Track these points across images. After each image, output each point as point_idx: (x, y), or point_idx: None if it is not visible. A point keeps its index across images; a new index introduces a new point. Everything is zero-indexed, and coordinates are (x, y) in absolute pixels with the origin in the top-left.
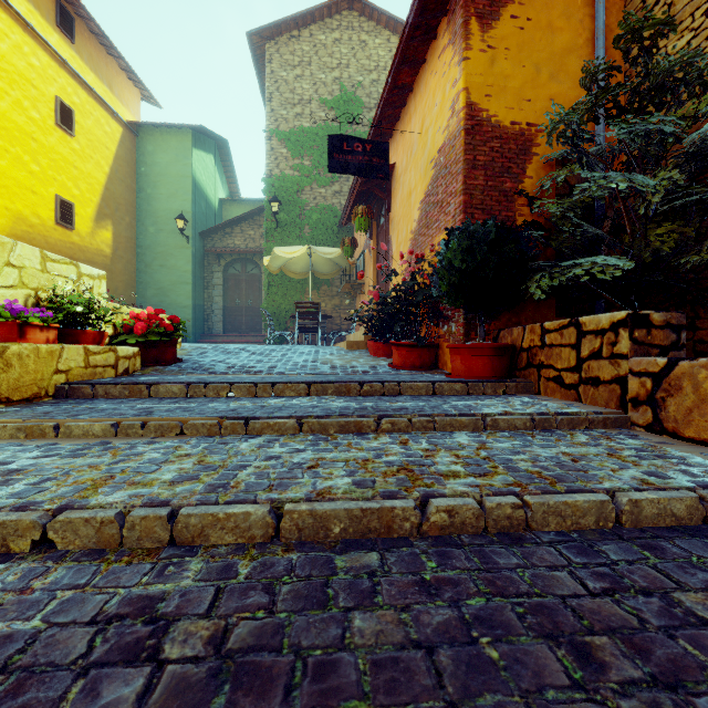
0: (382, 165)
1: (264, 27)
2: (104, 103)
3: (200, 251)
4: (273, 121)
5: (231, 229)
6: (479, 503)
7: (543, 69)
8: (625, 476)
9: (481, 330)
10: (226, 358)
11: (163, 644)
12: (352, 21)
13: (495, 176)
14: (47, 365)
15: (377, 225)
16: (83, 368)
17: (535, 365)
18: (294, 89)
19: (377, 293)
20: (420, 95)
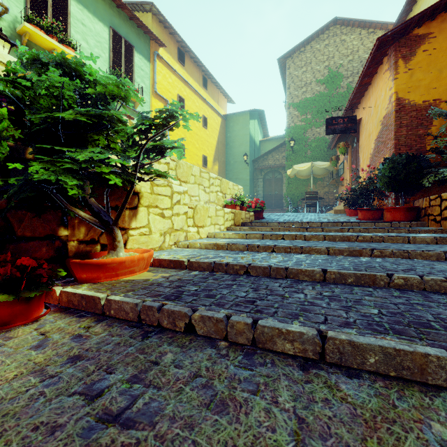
0: (353, 126)
1: (286, 53)
2: (216, 110)
3: (252, 169)
4: (290, 98)
5: (267, 156)
6: (371, 237)
7: (444, 70)
8: (419, 235)
9: (402, 201)
10: (279, 217)
11: (313, 243)
12: (336, 31)
13: (412, 129)
14: (240, 216)
15: (351, 147)
16: (244, 218)
17: (427, 215)
18: (302, 79)
19: (350, 187)
20: (374, 88)
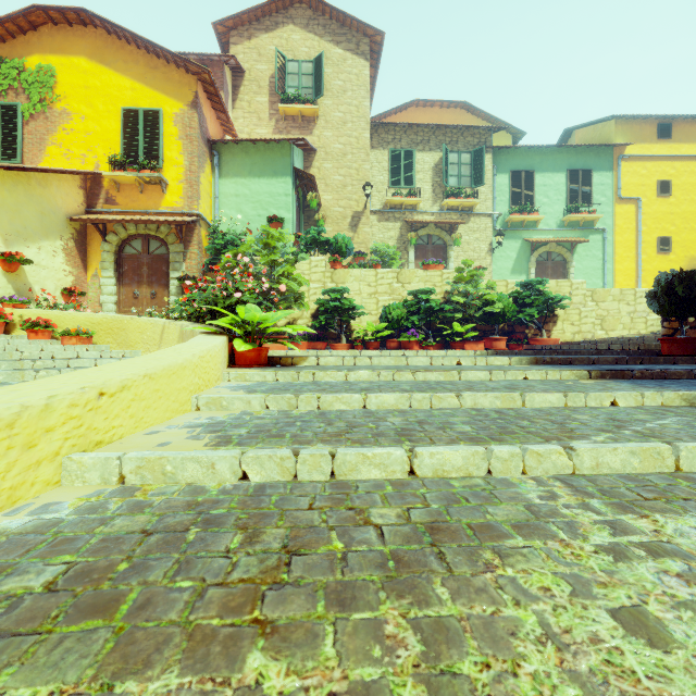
0: None
1: None
2: None
3: None
4: None
5: None
6: None
7: None
8: None
9: None
10: None
11: None
12: None
13: None
14: None
15: None
16: None
17: None
18: None
19: None
20: None
